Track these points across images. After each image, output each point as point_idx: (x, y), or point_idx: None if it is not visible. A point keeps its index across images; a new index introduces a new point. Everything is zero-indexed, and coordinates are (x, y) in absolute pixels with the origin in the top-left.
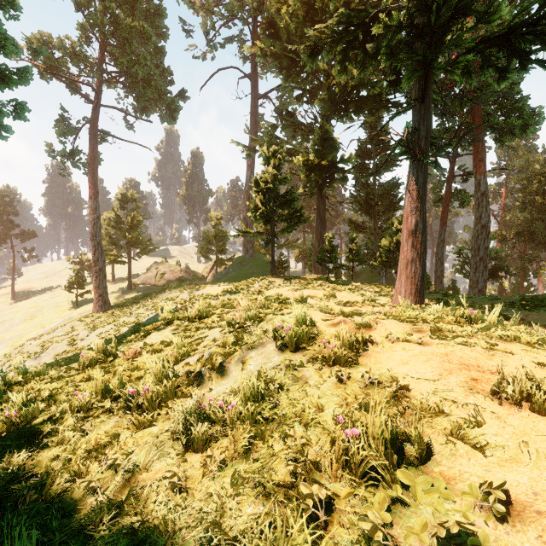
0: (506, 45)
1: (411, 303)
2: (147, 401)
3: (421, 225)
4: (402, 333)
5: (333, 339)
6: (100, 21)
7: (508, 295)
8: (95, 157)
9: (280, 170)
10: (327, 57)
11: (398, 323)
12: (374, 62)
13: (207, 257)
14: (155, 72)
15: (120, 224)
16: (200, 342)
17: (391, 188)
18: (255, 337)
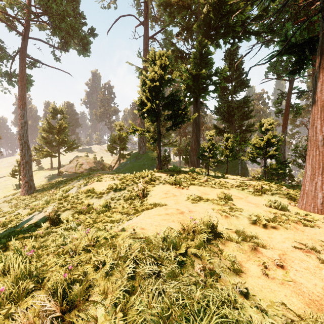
0: None
1: None
2: None
3: None
4: None
5: None
6: None
7: None
8: (24, 76)
9: (165, 72)
10: None
11: None
12: None
13: (113, 152)
14: (71, 13)
15: (52, 129)
16: None
17: (245, 103)
18: None
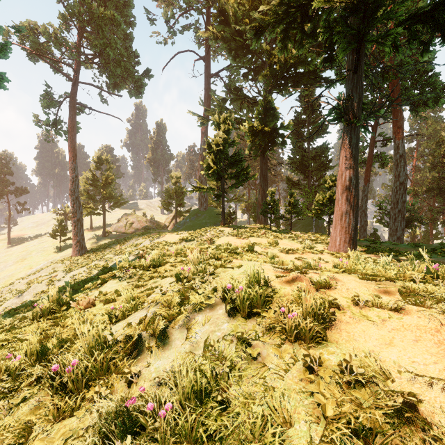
0: (430, 21)
1: (345, 250)
2: (71, 380)
3: (354, 181)
4: (368, 296)
5: (293, 306)
6: (77, 10)
7: (420, 241)
8: (74, 125)
9: (229, 134)
10: (270, 36)
11: (359, 281)
12: (310, 40)
13: (168, 209)
14: (124, 54)
15: (96, 182)
16: (151, 293)
17: (322, 152)
18: (203, 295)
